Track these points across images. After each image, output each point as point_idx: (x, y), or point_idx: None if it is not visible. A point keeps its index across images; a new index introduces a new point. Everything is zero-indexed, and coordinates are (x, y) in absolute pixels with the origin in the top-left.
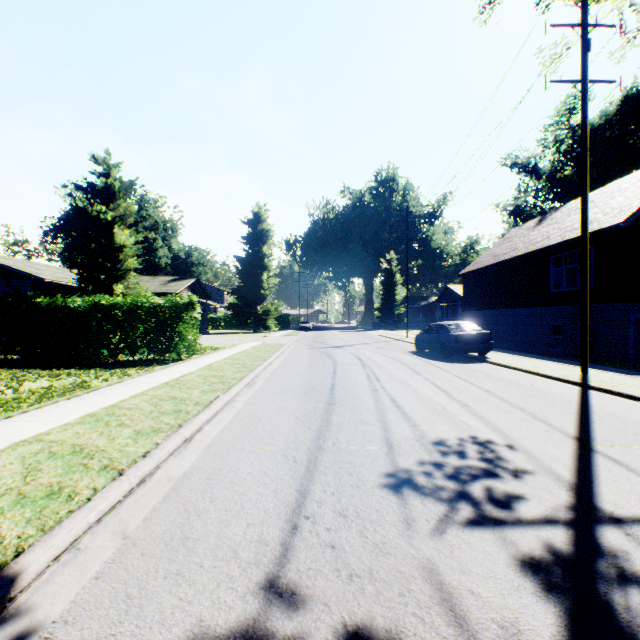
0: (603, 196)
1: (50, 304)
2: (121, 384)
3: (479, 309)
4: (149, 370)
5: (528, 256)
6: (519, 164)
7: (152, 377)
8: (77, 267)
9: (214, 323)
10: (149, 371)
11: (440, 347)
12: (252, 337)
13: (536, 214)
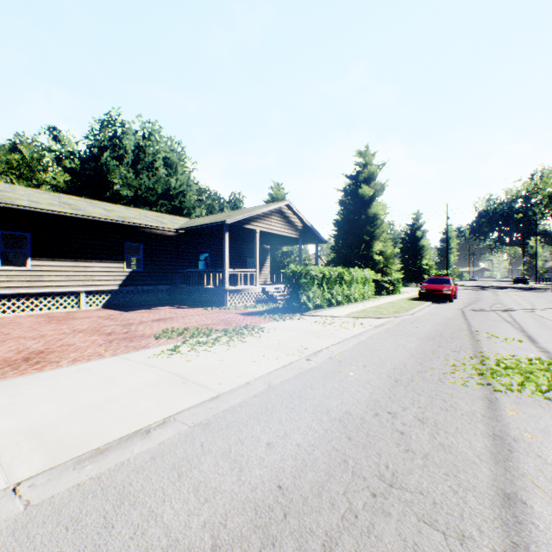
0: None
1: None
2: None
3: None
4: None
5: None
6: None
7: None
8: None
9: None
10: None
11: (515, 282)
12: None
13: None
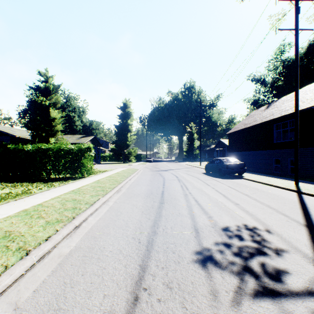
0: (301, 93)
1: (15, 148)
2: (48, 191)
3: (237, 151)
4: (65, 183)
5: (262, 124)
6: (256, 79)
7: (66, 187)
8: (30, 129)
9: (104, 158)
10: (65, 184)
11: (218, 171)
12: (122, 165)
13: (264, 104)
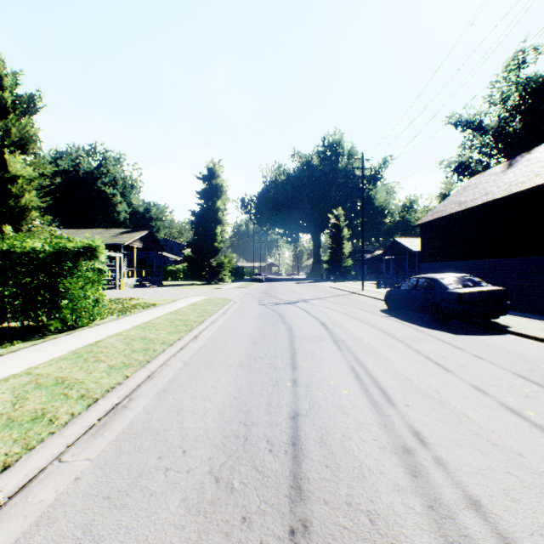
0: None
1: None
2: None
3: (441, 260)
4: None
5: (511, 198)
6: (465, 121)
7: None
8: None
9: (173, 275)
10: None
11: (430, 308)
12: (202, 289)
13: (481, 170)
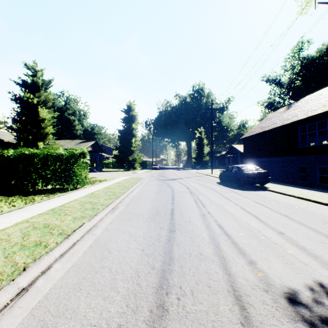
0: None
1: None
2: (19, 210)
3: (253, 158)
4: (49, 197)
5: (284, 127)
6: (271, 79)
7: (46, 203)
8: (14, 131)
9: (107, 165)
10: (48, 198)
11: (236, 180)
12: (126, 173)
13: (280, 107)
